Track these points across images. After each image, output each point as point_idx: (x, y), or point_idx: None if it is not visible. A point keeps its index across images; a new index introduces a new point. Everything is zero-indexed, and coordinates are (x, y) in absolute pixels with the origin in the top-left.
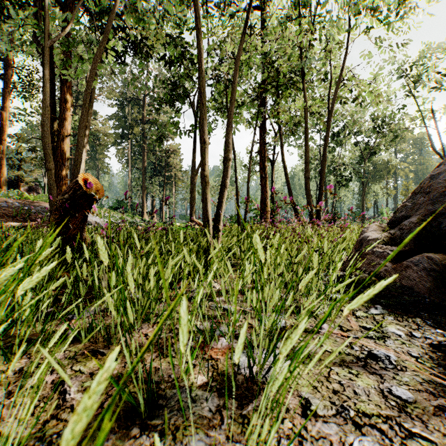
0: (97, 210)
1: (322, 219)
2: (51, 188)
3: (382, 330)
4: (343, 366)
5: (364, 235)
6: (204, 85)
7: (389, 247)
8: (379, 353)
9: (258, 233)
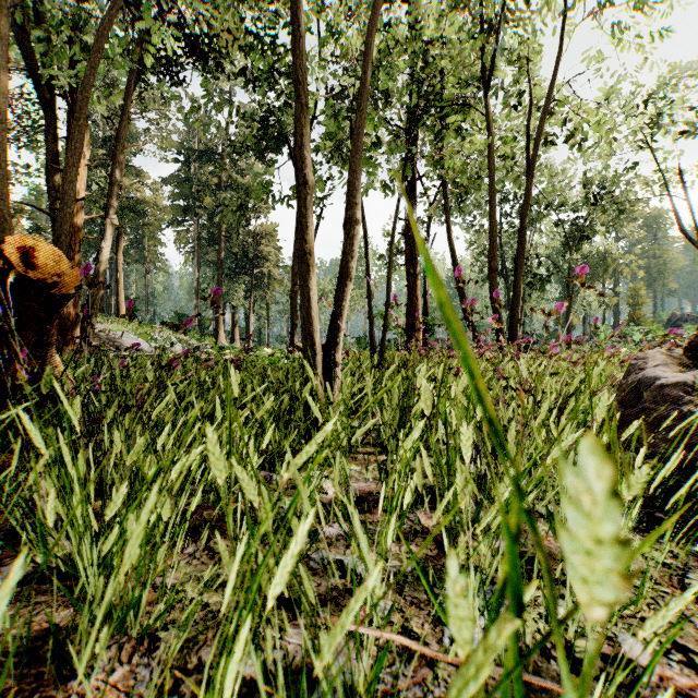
0: None
1: (560, 341)
2: None
3: None
4: None
5: (643, 374)
6: (305, 67)
7: None
8: None
9: (422, 371)
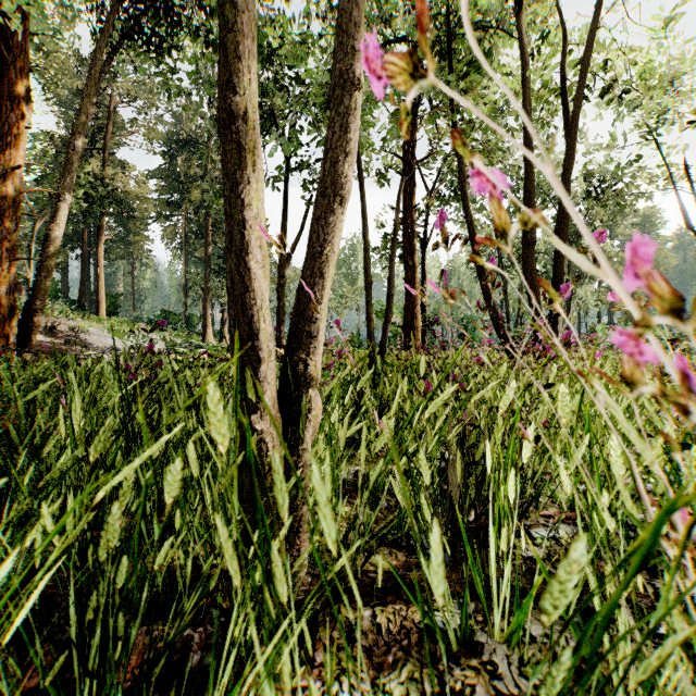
0: None
1: None
2: None
3: None
4: None
5: None
6: None
7: None
8: None
9: None
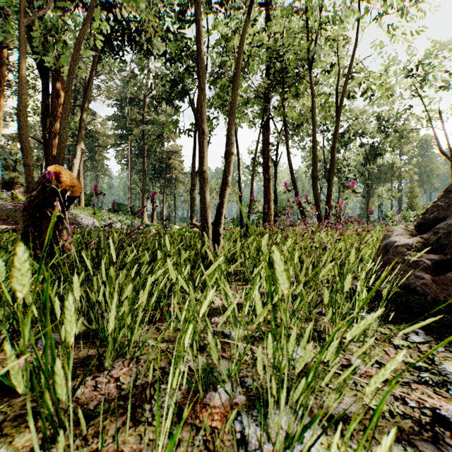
0: (58, 208)
1: (341, 222)
2: (30, 186)
3: (438, 371)
4: (403, 440)
5: (390, 240)
6: (202, 67)
7: (424, 255)
8: (450, 416)
9: (266, 237)
